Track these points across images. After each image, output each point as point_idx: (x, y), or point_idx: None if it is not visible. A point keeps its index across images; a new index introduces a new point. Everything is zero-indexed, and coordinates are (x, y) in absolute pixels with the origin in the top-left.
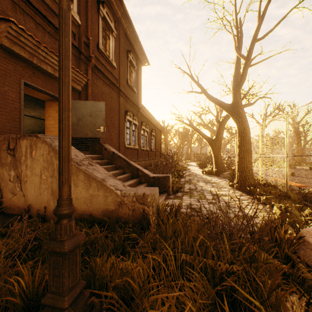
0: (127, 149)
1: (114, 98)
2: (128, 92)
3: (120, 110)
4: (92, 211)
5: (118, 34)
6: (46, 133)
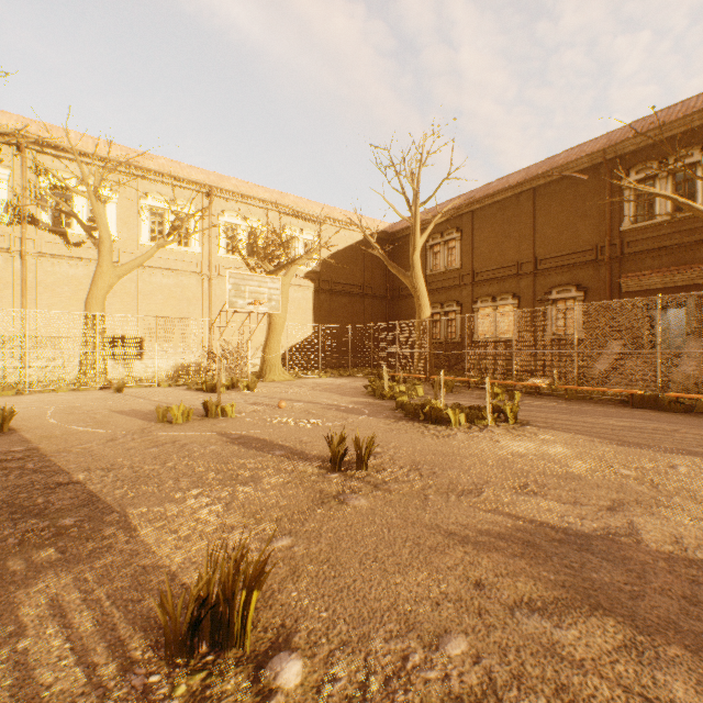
0: None
1: None
2: None
3: None
4: None
5: None
6: None
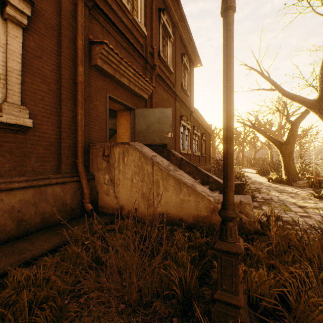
0: (181, 154)
1: (171, 104)
2: (182, 96)
3: (176, 116)
4: (182, 216)
5: (174, 39)
6: (118, 141)
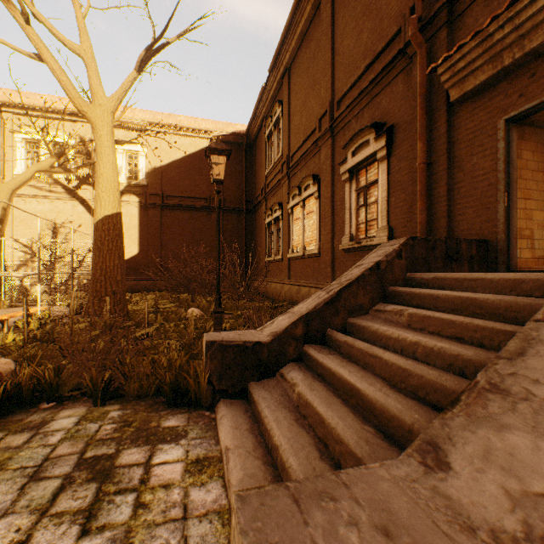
0: None
1: None
2: None
3: None
4: None
5: None
6: None
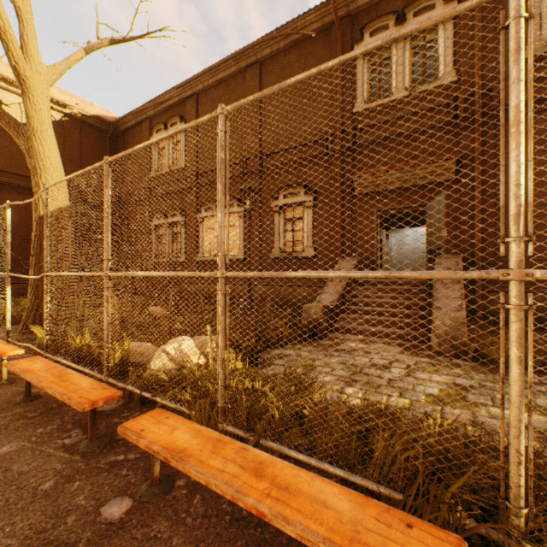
0: None
1: None
2: None
3: None
4: None
5: None
6: None
